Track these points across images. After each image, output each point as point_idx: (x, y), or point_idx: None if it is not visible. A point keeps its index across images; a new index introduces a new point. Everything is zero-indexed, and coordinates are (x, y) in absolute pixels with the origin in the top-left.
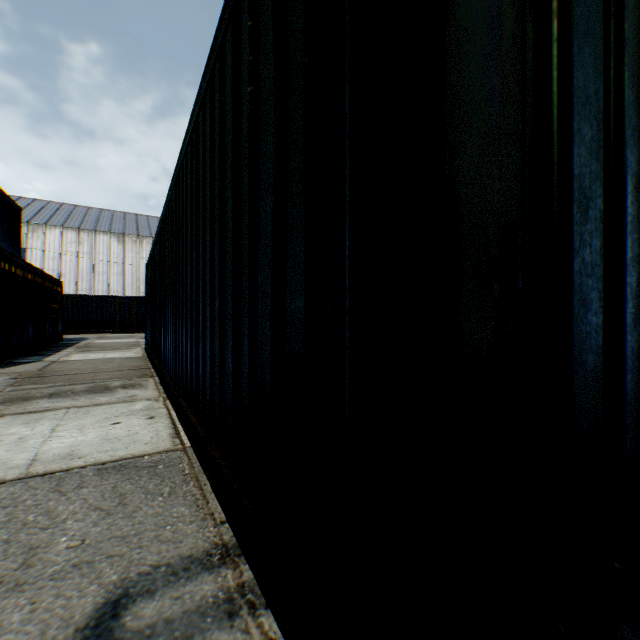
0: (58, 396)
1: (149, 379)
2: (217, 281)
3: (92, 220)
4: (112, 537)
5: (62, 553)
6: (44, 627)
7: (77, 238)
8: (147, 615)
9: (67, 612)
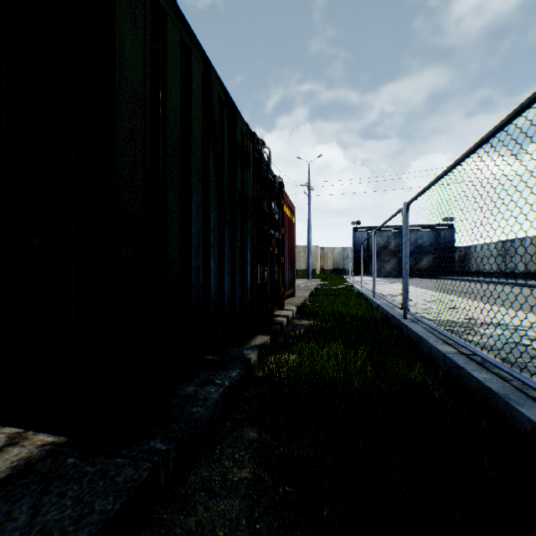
0: None
1: None
2: None
3: None
4: None
5: None
6: None
7: None
8: None
9: None
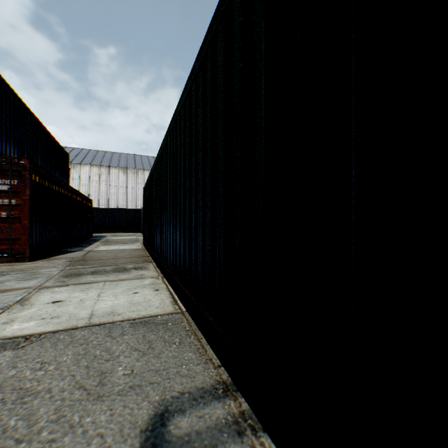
0: (97, 273)
1: (149, 264)
2: (209, 199)
3: (107, 159)
4: (149, 370)
5: (121, 378)
6: (120, 426)
7: (99, 171)
8: (183, 426)
9: (132, 418)
